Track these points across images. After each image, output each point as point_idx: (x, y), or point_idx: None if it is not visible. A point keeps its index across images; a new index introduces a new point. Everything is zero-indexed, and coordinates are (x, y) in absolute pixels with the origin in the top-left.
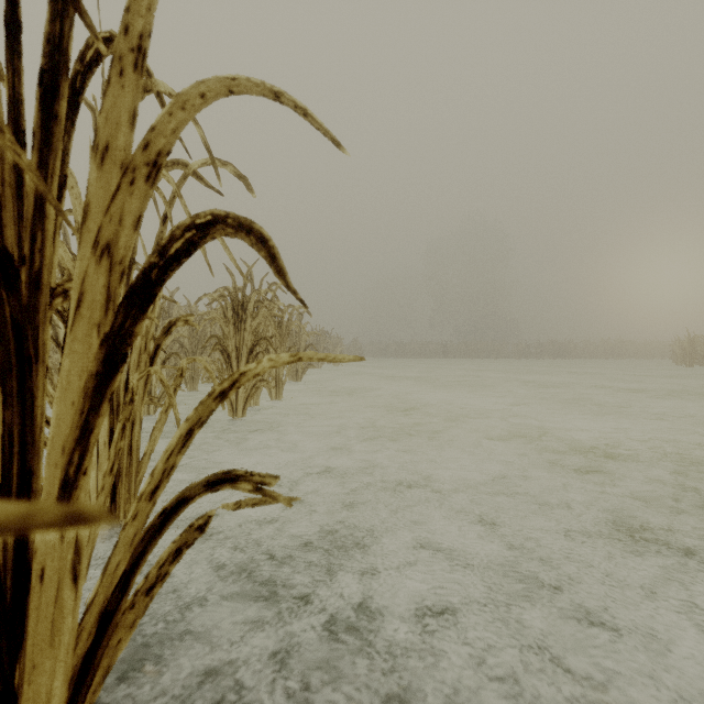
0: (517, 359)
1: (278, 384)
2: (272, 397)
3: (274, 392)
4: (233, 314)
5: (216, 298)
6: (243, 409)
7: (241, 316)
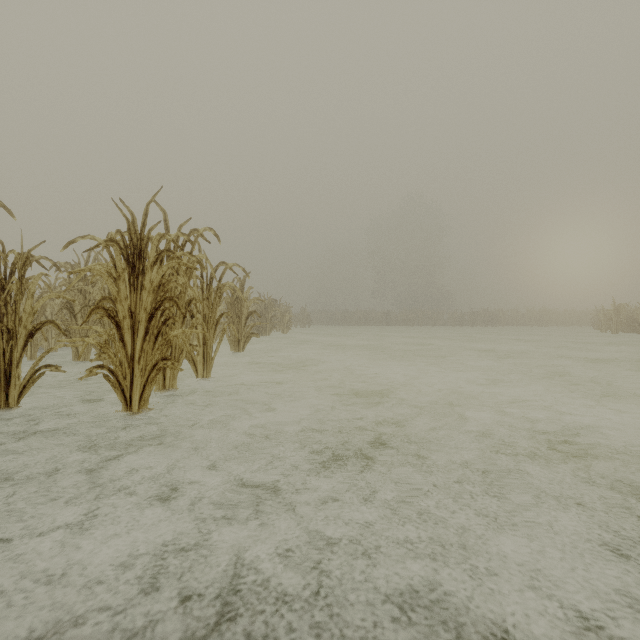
0: (453, 326)
1: (206, 359)
2: (198, 375)
3: (201, 368)
4: (127, 265)
5: (101, 243)
6: (140, 400)
7: (137, 268)
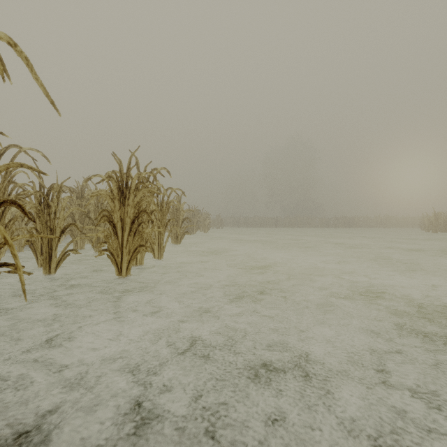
0: (322, 228)
1: (160, 247)
2: (155, 257)
3: (157, 253)
4: (119, 191)
5: (104, 178)
6: (127, 269)
7: (125, 193)
